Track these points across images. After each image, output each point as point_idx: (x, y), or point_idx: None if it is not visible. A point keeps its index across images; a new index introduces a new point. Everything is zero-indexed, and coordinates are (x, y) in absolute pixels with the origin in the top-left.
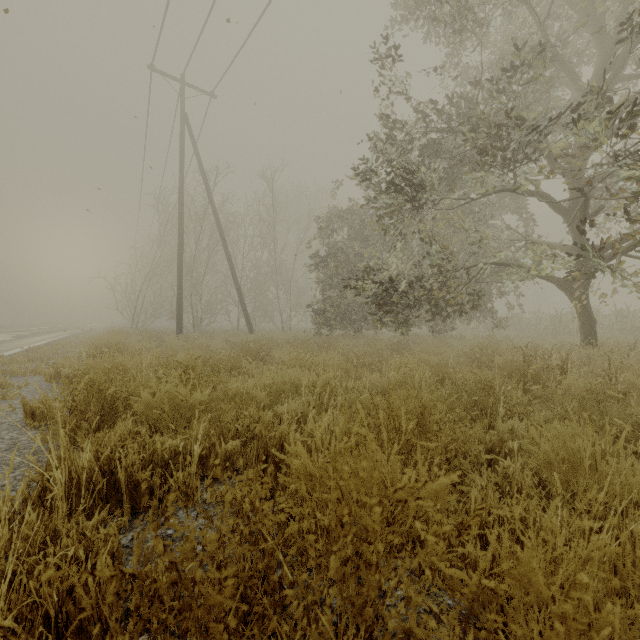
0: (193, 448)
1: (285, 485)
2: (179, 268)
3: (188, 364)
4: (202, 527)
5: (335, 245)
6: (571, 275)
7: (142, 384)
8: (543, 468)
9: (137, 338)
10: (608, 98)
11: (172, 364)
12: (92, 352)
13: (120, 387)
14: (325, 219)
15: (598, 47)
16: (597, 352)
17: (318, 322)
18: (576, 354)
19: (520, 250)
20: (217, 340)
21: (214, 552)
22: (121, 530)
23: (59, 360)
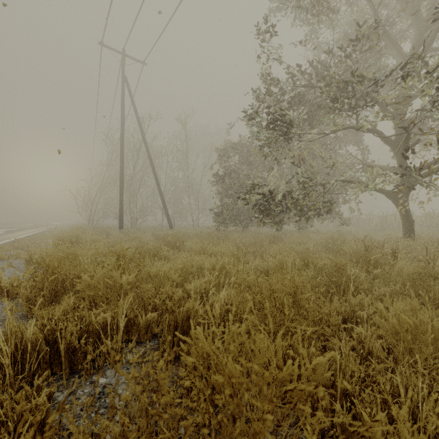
0: (120, 319)
1: (189, 353)
2: (121, 183)
3: (120, 253)
4: (124, 385)
5: (229, 167)
6: (397, 188)
7: (86, 268)
8: (391, 337)
9: (91, 232)
10: (425, 61)
11: (108, 253)
12: (57, 243)
13: (70, 270)
14: (222, 149)
15: (415, 27)
16: (415, 243)
17: (217, 221)
18: (400, 244)
19: (359, 171)
20: (147, 234)
21: (117, 438)
22: (60, 388)
23: (33, 248)
